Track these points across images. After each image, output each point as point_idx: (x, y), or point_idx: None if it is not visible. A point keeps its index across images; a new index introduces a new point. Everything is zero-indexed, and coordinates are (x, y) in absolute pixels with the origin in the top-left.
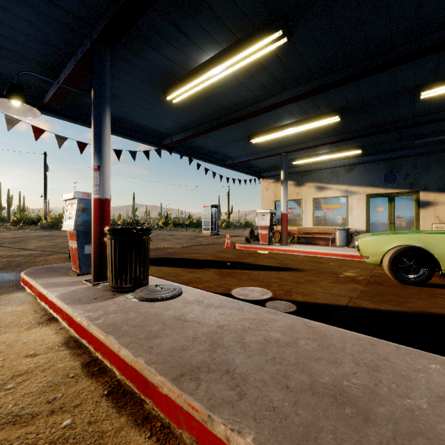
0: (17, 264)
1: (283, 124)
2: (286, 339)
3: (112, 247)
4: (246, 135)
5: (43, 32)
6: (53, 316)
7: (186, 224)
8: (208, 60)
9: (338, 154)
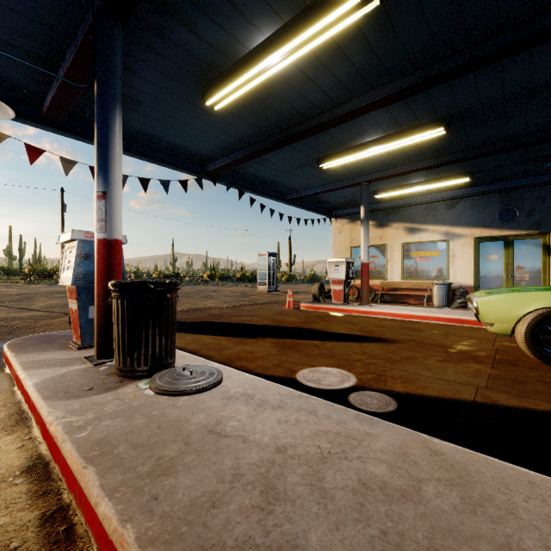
0: (10, 330)
1: (365, 142)
2: (398, 482)
3: (119, 311)
4: (314, 158)
5: (26, 1)
6: (27, 415)
7: (237, 277)
8: (263, 43)
9: (438, 184)
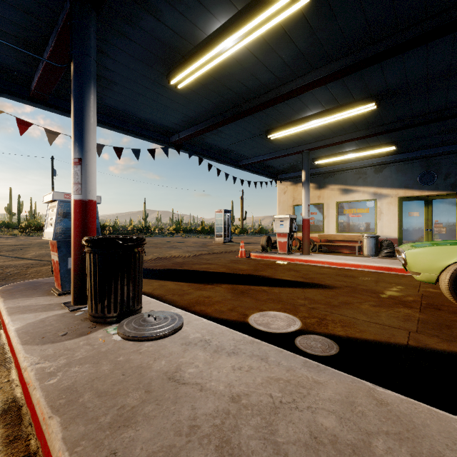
0: (4, 277)
1: (306, 116)
2: (348, 435)
3: (92, 264)
4: (263, 130)
5: None
6: (8, 358)
7: (198, 230)
8: (219, 29)
9: (368, 152)
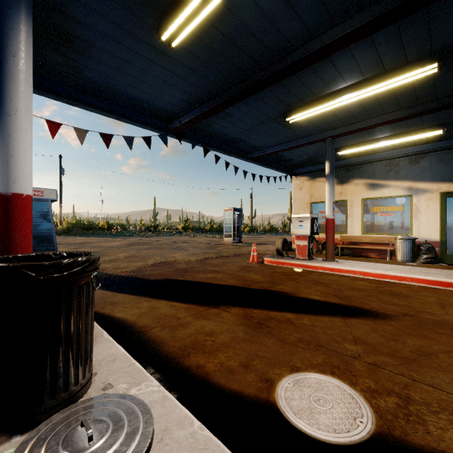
0: None
1: (337, 89)
2: None
3: None
4: (281, 111)
5: None
6: None
7: (207, 229)
8: None
9: (406, 138)
